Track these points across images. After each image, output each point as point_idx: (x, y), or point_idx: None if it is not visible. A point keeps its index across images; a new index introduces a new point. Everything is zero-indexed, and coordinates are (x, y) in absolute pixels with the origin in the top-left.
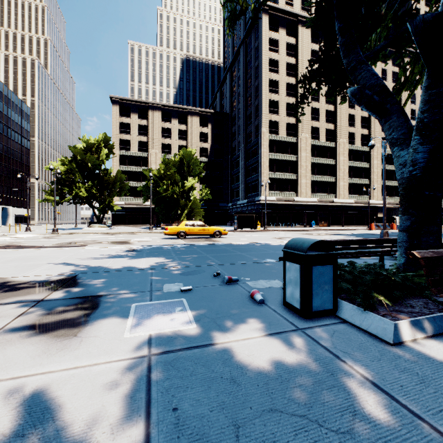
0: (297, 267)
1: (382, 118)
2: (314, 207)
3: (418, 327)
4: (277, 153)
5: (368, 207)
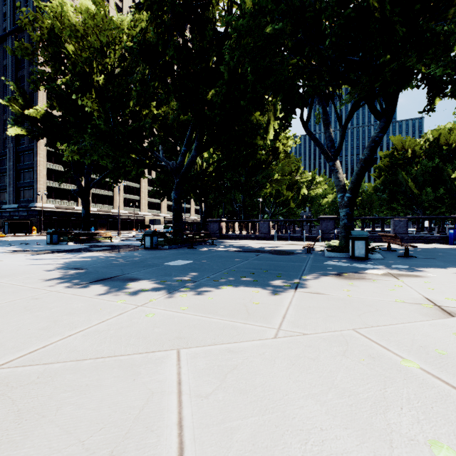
0: (50, 235)
1: (81, 199)
2: (94, 215)
3: (72, 243)
4: (56, 164)
5: (134, 217)
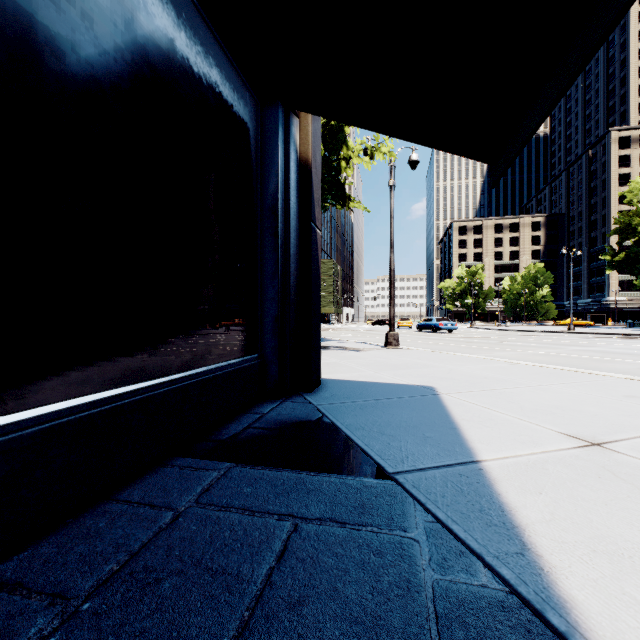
0: (628, 323)
1: None
2: None
3: None
4: None
5: None
